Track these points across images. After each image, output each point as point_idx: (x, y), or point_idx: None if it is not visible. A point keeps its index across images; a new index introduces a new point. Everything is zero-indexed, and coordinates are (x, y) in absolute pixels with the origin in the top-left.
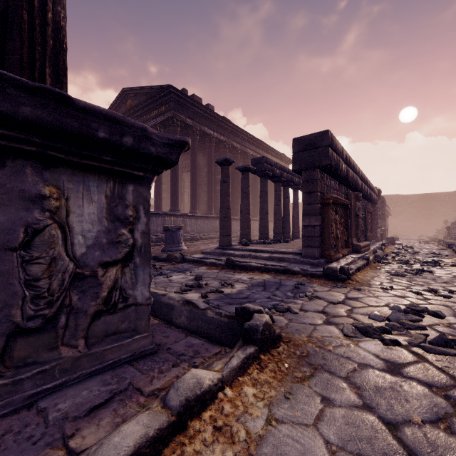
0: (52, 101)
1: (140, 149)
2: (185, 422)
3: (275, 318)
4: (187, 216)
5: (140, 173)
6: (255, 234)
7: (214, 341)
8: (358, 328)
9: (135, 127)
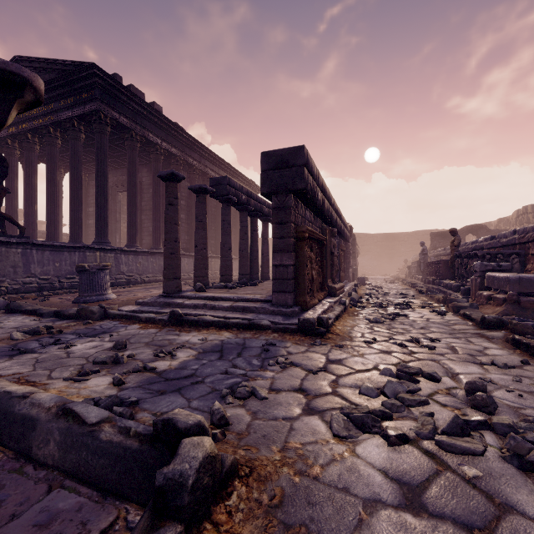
0: None
1: None
2: None
3: (231, 413)
4: (122, 252)
5: None
6: (218, 275)
7: (108, 492)
8: (352, 418)
9: None
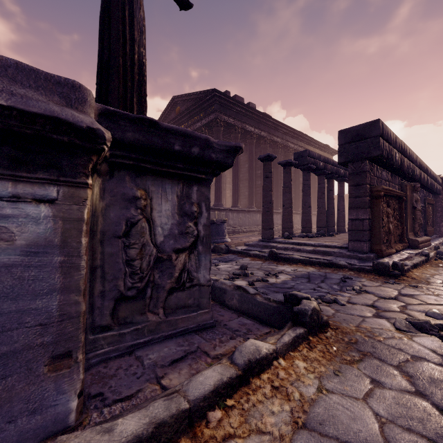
0: (145, 126)
1: (203, 156)
2: (248, 379)
3: (321, 307)
4: (230, 211)
5: (203, 176)
6: (296, 228)
7: (263, 323)
8: (413, 323)
9: (200, 139)
